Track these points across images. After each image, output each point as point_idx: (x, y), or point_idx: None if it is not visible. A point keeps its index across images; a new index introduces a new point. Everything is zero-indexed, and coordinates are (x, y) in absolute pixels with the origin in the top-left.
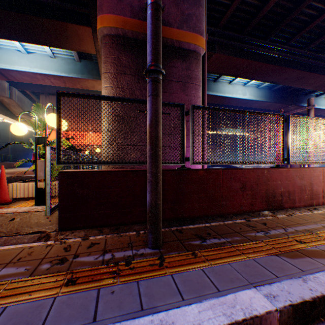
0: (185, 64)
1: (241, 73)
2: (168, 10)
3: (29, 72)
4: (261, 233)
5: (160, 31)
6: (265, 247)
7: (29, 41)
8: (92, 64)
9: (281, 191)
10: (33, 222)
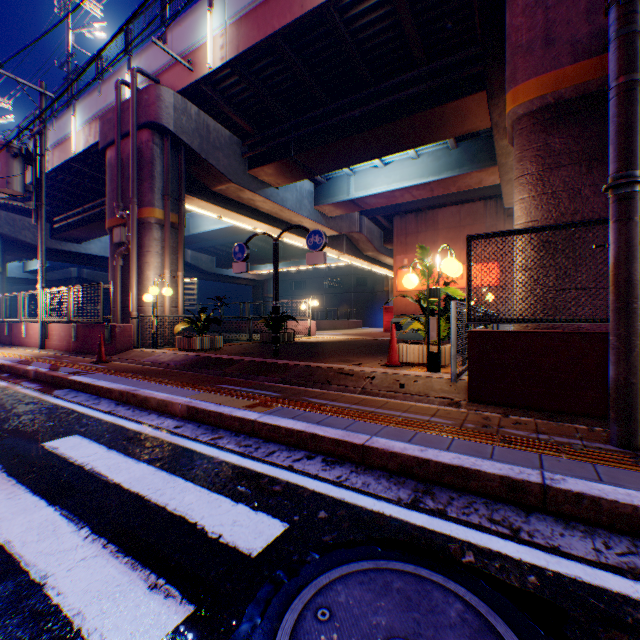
0: None
1: None
2: None
3: (385, 192)
4: None
5: (633, 119)
6: None
7: (390, 153)
8: (476, 144)
9: None
10: (436, 387)
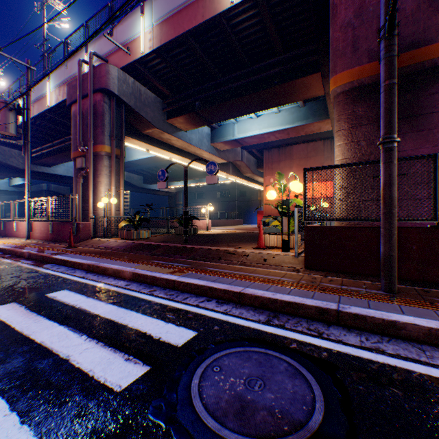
0: None
1: None
2: (423, 25)
3: (258, 135)
4: None
5: (393, 105)
6: None
7: (261, 110)
8: (317, 104)
9: None
10: (286, 261)
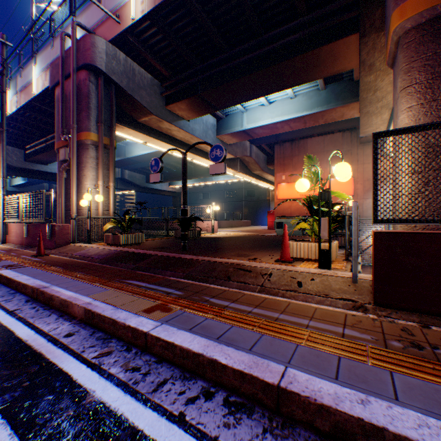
0: None
1: None
2: None
3: (270, 124)
4: None
5: None
6: None
7: (275, 91)
8: (340, 86)
9: None
10: (334, 286)
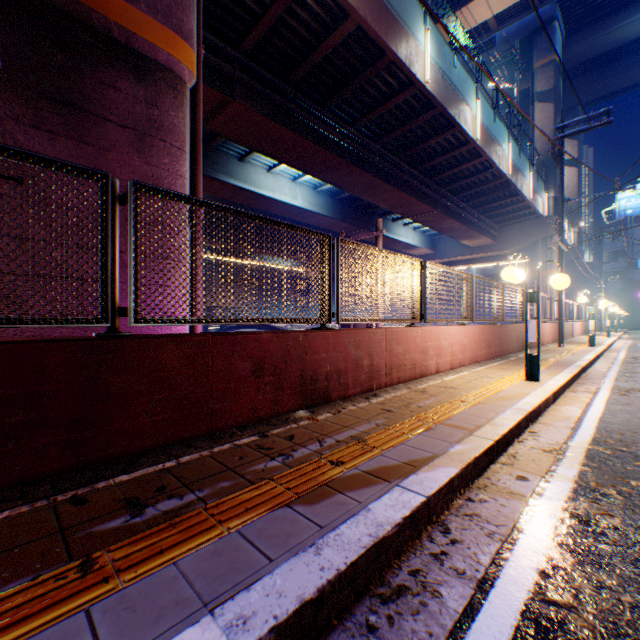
0: (146, 90)
1: (287, 156)
2: None
3: None
4: (279, 461)
5: None
6: (274, 492)
7: None
8: None
9: (328, 370)
10: None
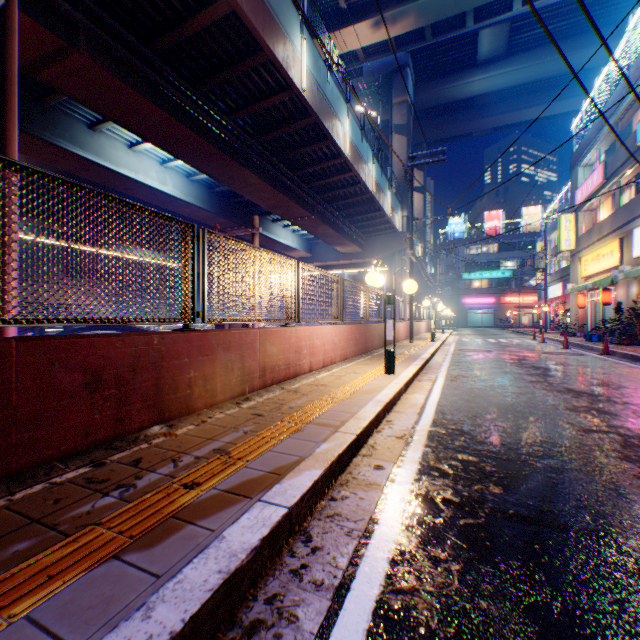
0: None
1: (153, 134)
2: None
3: None
4: (115, 496)
5: None
6: (99, 542)
7: None
8: None
9: (192, 377)
10: None
